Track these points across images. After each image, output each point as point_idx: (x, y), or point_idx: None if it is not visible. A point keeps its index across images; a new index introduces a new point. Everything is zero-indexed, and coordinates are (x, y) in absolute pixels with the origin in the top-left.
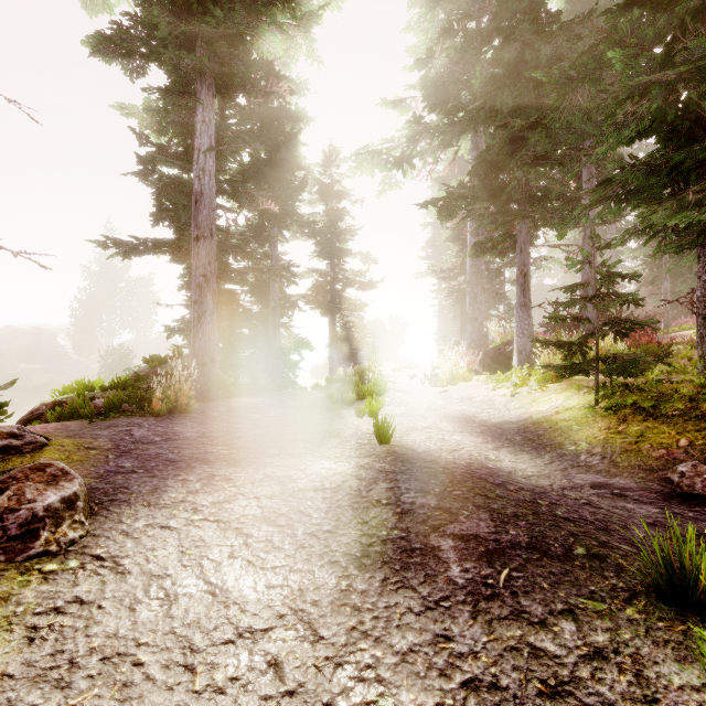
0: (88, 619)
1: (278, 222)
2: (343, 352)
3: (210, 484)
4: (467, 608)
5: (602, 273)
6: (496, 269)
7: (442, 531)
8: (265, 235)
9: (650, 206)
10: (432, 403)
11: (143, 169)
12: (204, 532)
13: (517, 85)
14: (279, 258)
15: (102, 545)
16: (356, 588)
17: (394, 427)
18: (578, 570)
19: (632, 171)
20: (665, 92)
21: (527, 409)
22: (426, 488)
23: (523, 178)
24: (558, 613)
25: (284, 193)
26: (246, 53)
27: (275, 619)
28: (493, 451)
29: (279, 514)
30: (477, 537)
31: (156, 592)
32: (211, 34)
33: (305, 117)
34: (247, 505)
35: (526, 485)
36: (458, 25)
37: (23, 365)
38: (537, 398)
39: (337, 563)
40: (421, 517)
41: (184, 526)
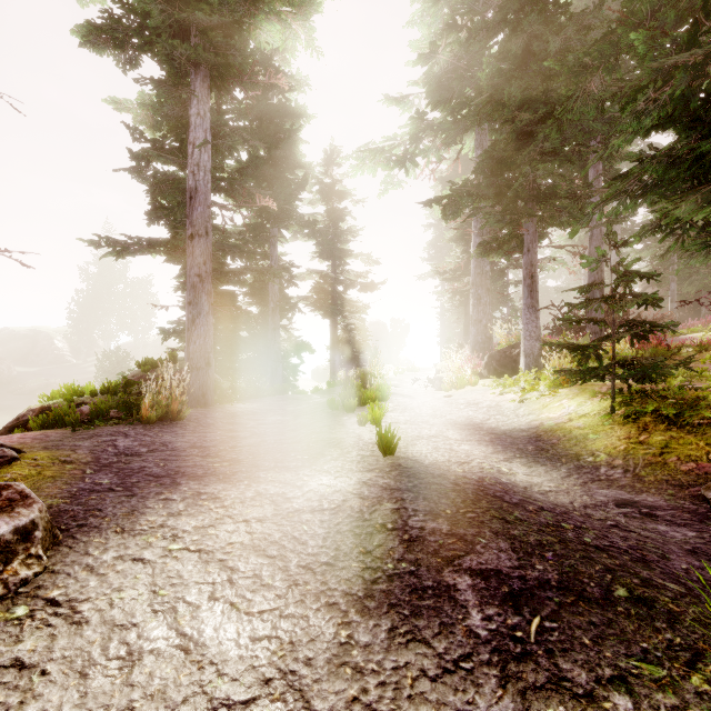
0: (26, 691)
1: (278, 221)
2: (344, 355)
3: (195, 505)
4: (493, 671)
5: (619, 271)
6: (500, 271)
7: (458, 564)
8: (264, 235)
9: (670, 201)
10: (437, 408)
11: (137, 165)
12: (183, 565)
13: (525, 78)
14: (279, 259)
15: (59, 585)
16: (358, 640)
17: (399, 437)
18: (623, 619)
19: (652, 163)
20: (690, 76)
21: (538, 416)
22: (436, 509)
23: (531, 174)
24: (607, 682)
25: (283, 192)
26: (243, 43)
27: (259, 685)
28: (505, 463)
29: (270, 542)
30: (498, 573)
31: (116, 649)
32: (206, 23)
33: (305, 114)
34: (235, 531)
35: (546, 504)
36: (462, 21)
37: (19, 368)
38: (548, 404)
39: (335, 605)
40: (433, 546)
41: (160, 558)
